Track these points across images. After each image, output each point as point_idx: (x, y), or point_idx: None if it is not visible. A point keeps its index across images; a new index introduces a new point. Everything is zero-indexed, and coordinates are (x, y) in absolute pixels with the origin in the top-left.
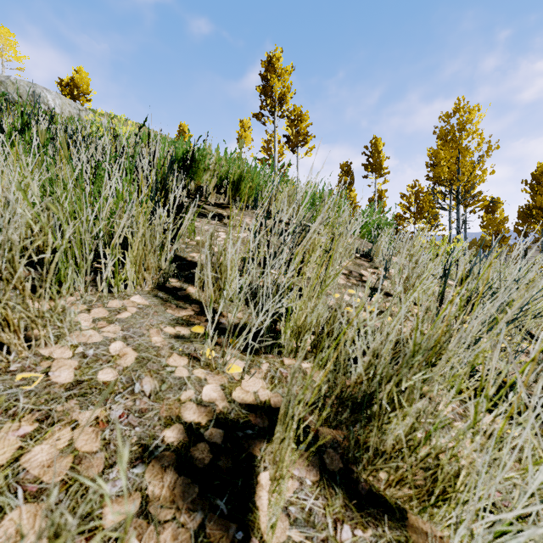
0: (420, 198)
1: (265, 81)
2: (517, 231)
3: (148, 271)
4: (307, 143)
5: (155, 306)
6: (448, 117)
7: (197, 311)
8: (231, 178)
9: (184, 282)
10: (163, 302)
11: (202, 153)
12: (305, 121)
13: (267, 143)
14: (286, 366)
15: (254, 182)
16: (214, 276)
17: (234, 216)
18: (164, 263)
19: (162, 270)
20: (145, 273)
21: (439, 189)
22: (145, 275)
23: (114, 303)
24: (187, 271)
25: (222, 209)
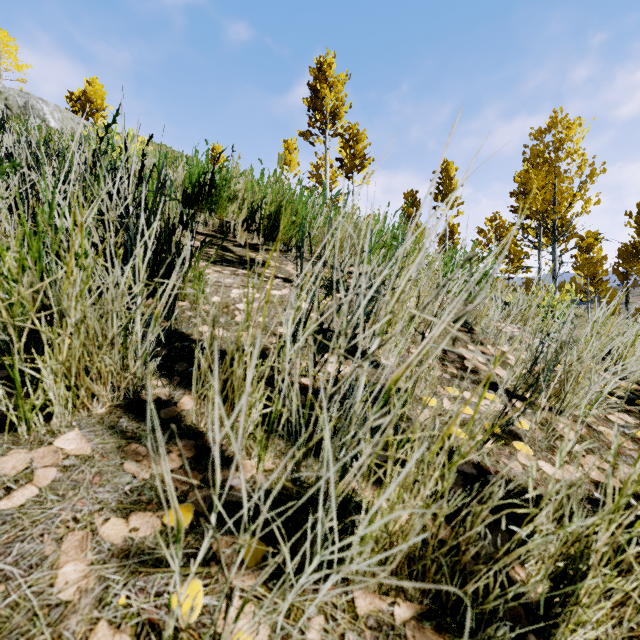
0: (501, 234)
1: (315, 93)
2: (616, 273)
3: (100, 380)
4: (364, 168)
5: (103, 457)
6: (541, 134)
7: (187, 458)
8: (265, 210)
9: (177, 387)
10: (123, 442)
11: (225, 175)
12: (362, 142)
13: (317, 168)
14: (361, 624)
15: (298, 216)
16: (220, 390)
17: (272, 262)
18: (132, 362)
19: (130, 374)
20: (94, 384)
21: (531, 223)
22: (94, 387)
23: (9, 461)
24: (187, 362)
25: (256, 253)
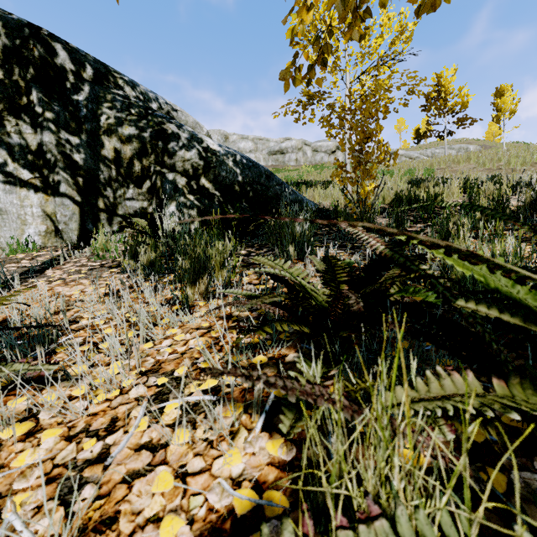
0: None
1: None
2: None
3: None
4: None
5: None
6: None
7: None
8: None
9: None
10: None
11: None
12: None
13: None
14: None
15: None
16: None
17: None
18: None
19: None
20: None
21: None
22: None
23: None
24: None
25: None
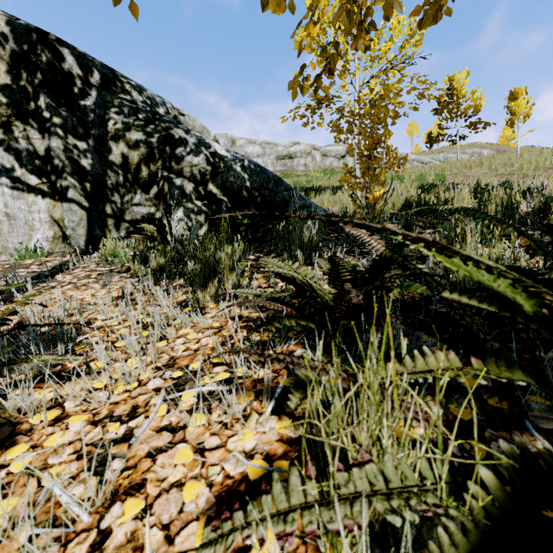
0: None
1: None
2: None
3: None
4: None
5: None
6: None
7: None
8: None
9: None
10: None
11: None
12: None
13: None
14: None
15: None
16: None
17: None
18: None
19: None
20: None
21: None
22: None
23: None
24: None
25: None
